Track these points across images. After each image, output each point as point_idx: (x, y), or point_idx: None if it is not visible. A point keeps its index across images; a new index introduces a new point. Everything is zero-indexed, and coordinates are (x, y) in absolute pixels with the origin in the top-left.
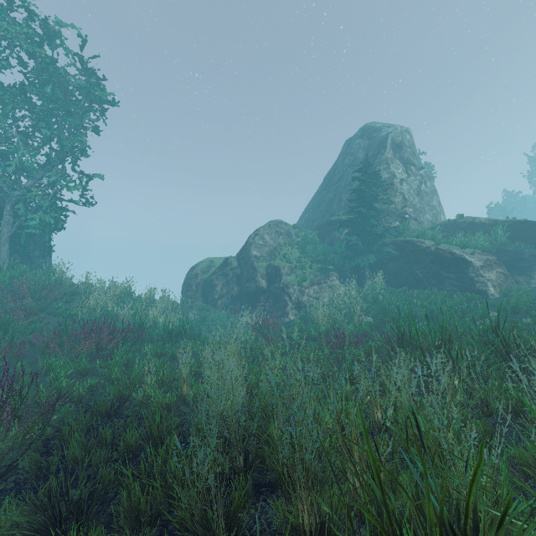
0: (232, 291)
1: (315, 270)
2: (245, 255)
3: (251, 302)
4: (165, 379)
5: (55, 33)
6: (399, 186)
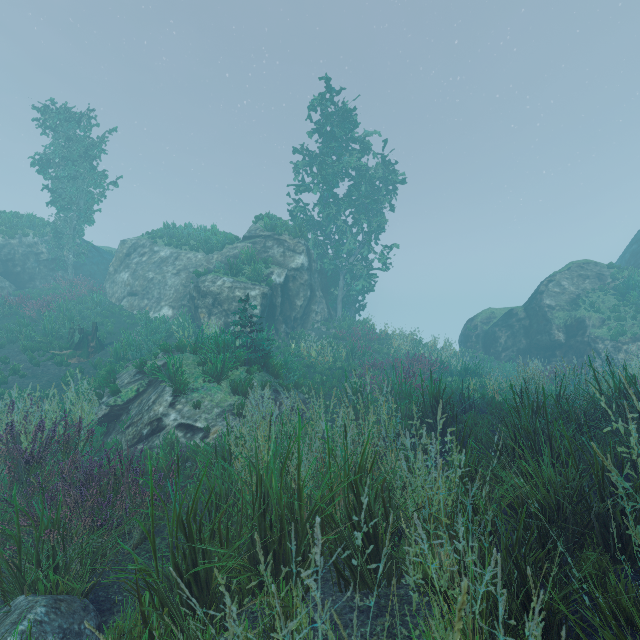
0: (518, 343)
1: None
2: (535, 304)
3: (543, 357)
4: (478, 391)
5: (368, 147)
6: None
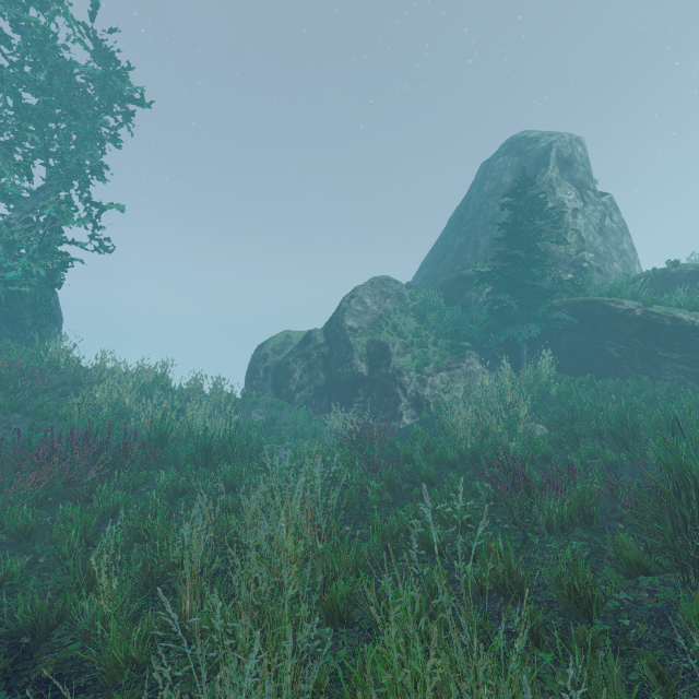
0: (316, 379)
1: (442, 349)
2: (336, 326)
3: (345, 397)
4: (156, 566)
5: None
6: (571, 219)
